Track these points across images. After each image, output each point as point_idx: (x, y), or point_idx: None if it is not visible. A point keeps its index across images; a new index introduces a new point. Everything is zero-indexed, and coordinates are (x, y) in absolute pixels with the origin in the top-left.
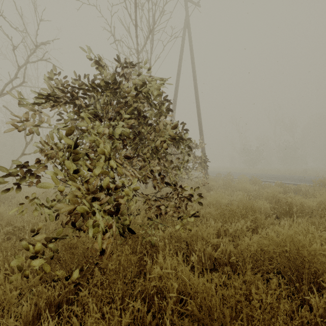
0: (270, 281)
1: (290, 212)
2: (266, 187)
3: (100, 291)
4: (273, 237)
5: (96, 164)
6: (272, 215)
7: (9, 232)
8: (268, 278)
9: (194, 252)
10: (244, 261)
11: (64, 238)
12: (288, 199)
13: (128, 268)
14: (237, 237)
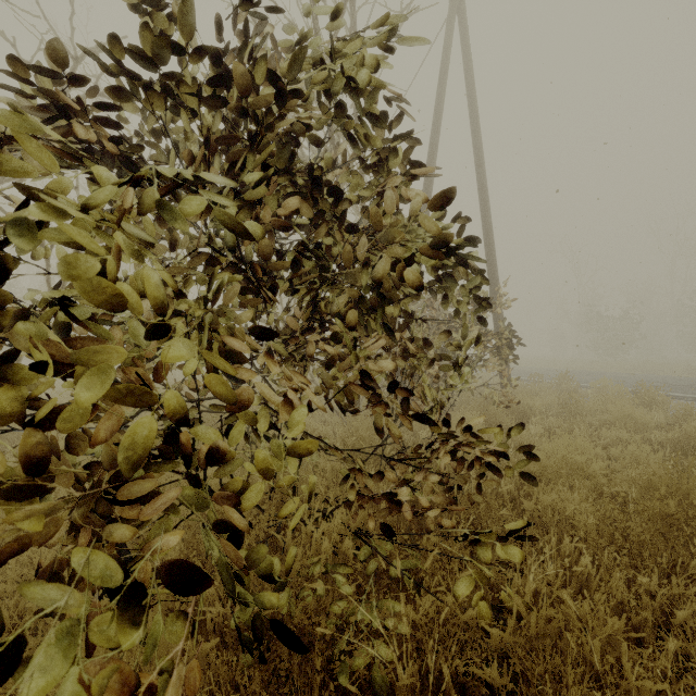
0: None
1: None
2: (690, 415)
3: None
4: None
5: (97, 356)
6: None
7: None
8: None
9: None
10: None
11: None
12: None
13: None
14: None
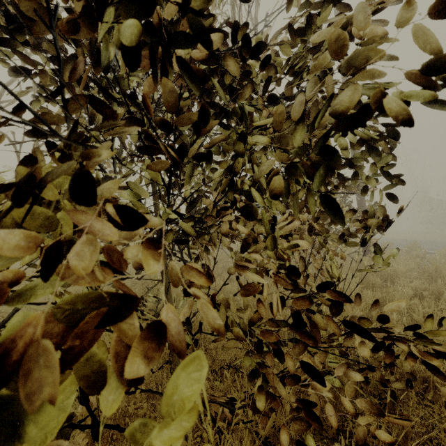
0: None
1: None
2: None
3: None
4: None
5: None
6: None
7: None
8: None
9: None
10: None
11: None
12: None
13: None
14: None
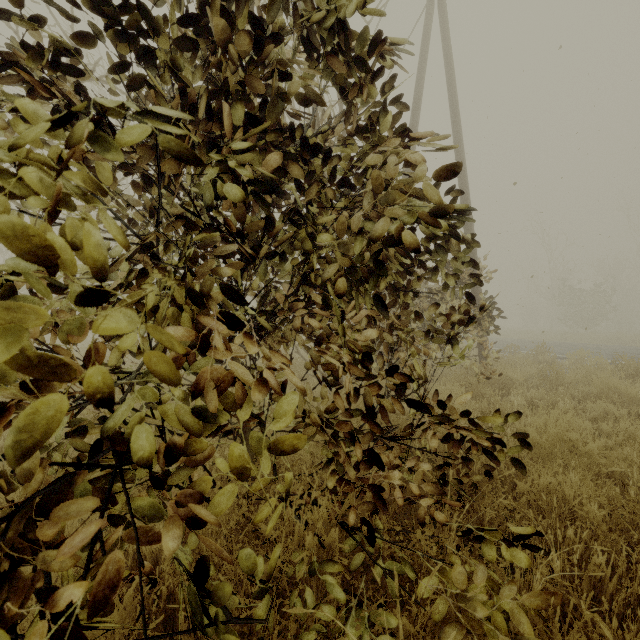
0: None
1: None
2: None
3: None
4: None
5: None
6: None
7: None
8: None
9: None
10: None
11: None
12: None
13: None
14: None
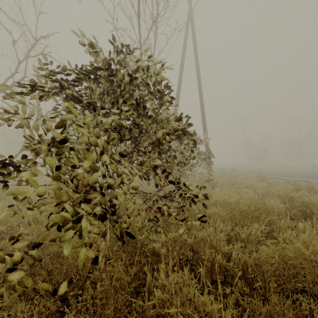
0: (301, 307)
1: (306, 213)
2: (274, 184)
3: (87, 317)
4: (300, 248)
5: (86, 160)
6: (286, 216)
7: (4, 231)
8: (295, 299)
9: (201, 261)
10: (262, 275)
11: (55, 241)
12: (304, 198)
13: (121, 291)
14: (250, 242)
